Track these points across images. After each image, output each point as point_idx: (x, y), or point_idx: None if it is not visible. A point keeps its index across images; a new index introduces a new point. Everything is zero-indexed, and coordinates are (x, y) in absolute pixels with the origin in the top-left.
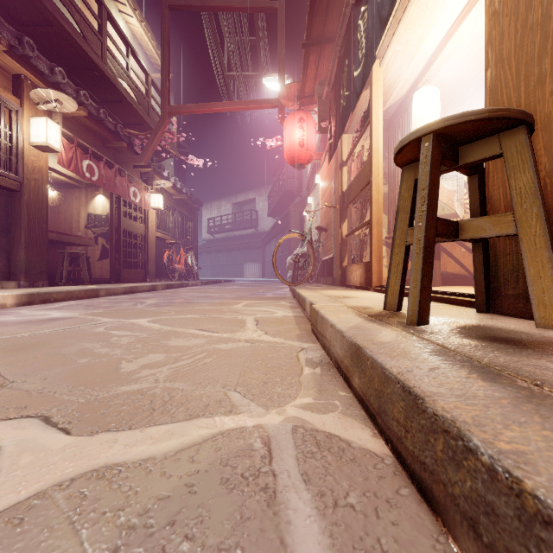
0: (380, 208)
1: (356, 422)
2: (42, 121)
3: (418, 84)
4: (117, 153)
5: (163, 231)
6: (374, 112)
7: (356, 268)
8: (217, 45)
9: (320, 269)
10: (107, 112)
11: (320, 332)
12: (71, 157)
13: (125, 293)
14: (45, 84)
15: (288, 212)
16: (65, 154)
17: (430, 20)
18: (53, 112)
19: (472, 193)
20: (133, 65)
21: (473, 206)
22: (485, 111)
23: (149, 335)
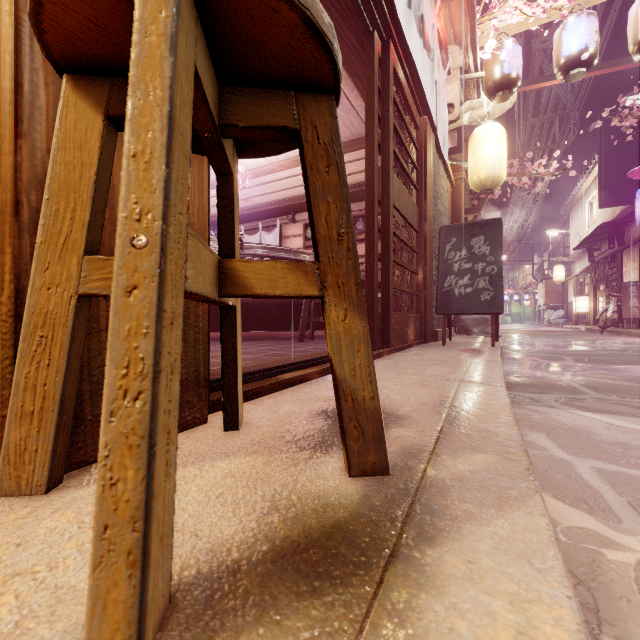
0: None
1: None
2: None
3: None
4: None
5: None
6: None
7: None
8: None
9: None
10: None
11: None
12: None
13: None
14: None
15: None
16: None
17: None
18: None
19: (104, 166)
20: None
21: (99, 202)
22: None
23: None
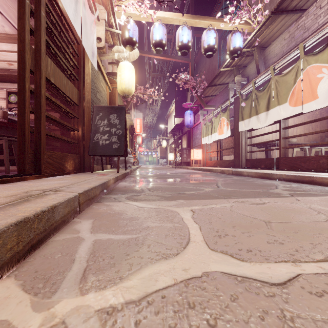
0: None
1: None
2: None
3: None
4: None
5: None
6: None
7: None
8: None
9: None
10: None
11: None
12: None
13: None
14: None
15: None
16: None
17: None
18: None
19: None
20: None
21: None
22: None
23: None
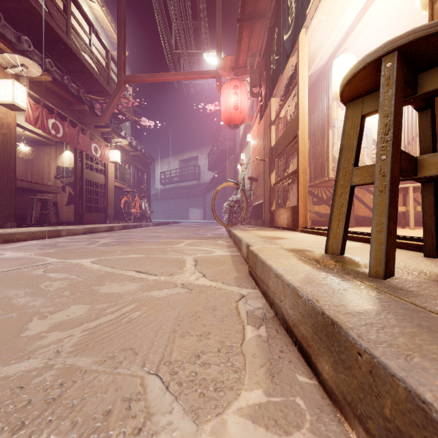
0: (305, 159)
1: None
2: (9, 83)
3: (337, 52)
4: (80, 115)
5: (121, 181)
6: (300, 75)
7: (283, 211)
8: (165, 26)
9: (251, 212)
10: (73, 81)
11: (259, 277)
12: (37, 116)
13: (85, 233)
14: (13, 51)
15: (224, 166)
16: (31, 113)
17: None
18: (20, 76)
19: (423, 129)
20: (96, 43)
21: (423, 144)
22: None
23: (85, 279)
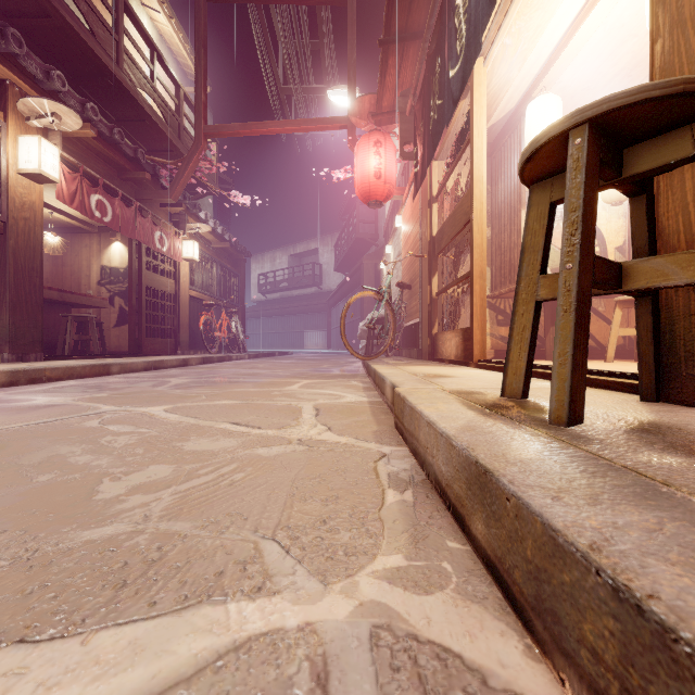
0: (483, 256)
1: (487, 614)
2: (34, 141)
3: (533, 92)
4: (137, 187)
5: (199, 289)
6: (476, 128)
7: (450, 336)
8: (268, 48)
9: (402, 337)
10: (126, 135)
11: (408, 429)
12: (74, 190)
13: (147, 369)
14: (38, 92)
15: (360, 265)
16: (66, 186)
17: (553, 1)
18: (49, 130)
19: (636, 222)
20: (160, 75)
21: (637, 243)
22: (678, 81)
23: (160, 433)
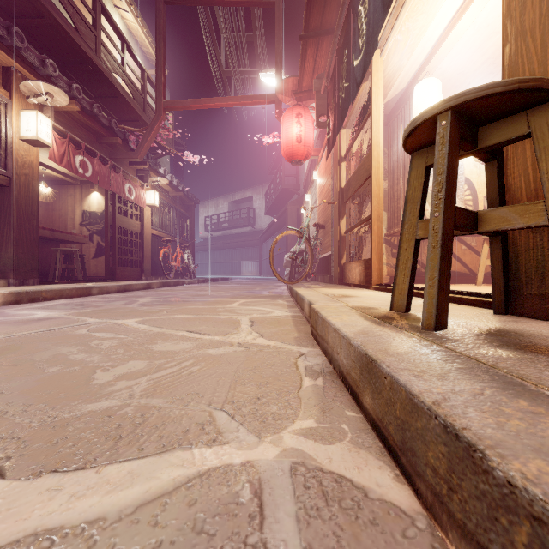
0: (380, 204)
1: (371, 456)
2: (32, 114)
3: (419, 76)
4: (111, 149)
5: (159, 228)
6: (374, 104)
7: (355, 265)
8: (213, 40)
9: (318, 266)
10: (102, 108)
11: (320, 335)
12: (63, 152)
13: (119, 291)
14: (35, 76)
15: (285, 209)
16: (57, 149)
17: (433, 7)
18: (44, 106)
19: (489, 181)
20: (129, 61)
21: (490, 196)
22: (514, 81)
23: (135, 338)
